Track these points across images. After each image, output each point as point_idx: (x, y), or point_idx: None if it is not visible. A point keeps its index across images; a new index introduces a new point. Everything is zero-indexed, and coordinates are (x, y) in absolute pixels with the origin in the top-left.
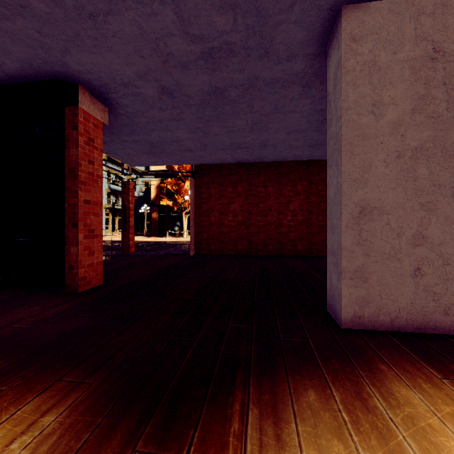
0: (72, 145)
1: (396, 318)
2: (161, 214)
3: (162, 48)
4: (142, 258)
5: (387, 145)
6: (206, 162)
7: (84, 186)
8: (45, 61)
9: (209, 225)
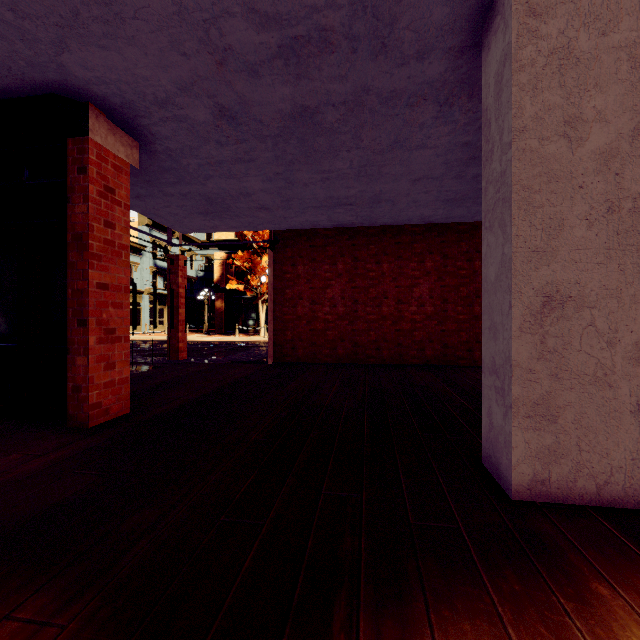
0: (79, 197)
1: (605, 485)
2: (228, 302)
3: (215, 39)
4: (195, 369)
5: (591, 191)
6: (291, 226)
7: (97, 262)
8: (30, 63)
9: (296, 319)
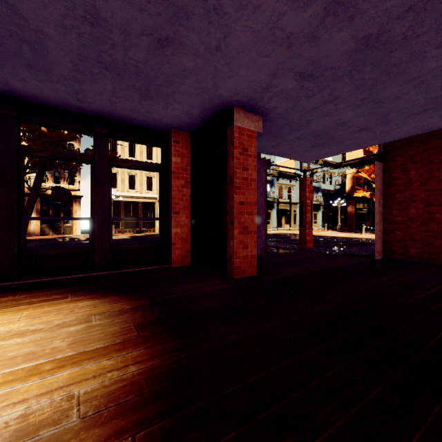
0: (231, 158)
1: None
2: (357, 207)
3: (280, 35)
4: (312, 255)
5: None
6: (397, 137)
7: (238, 190)
8: (209, 100)
9: (406, 220)
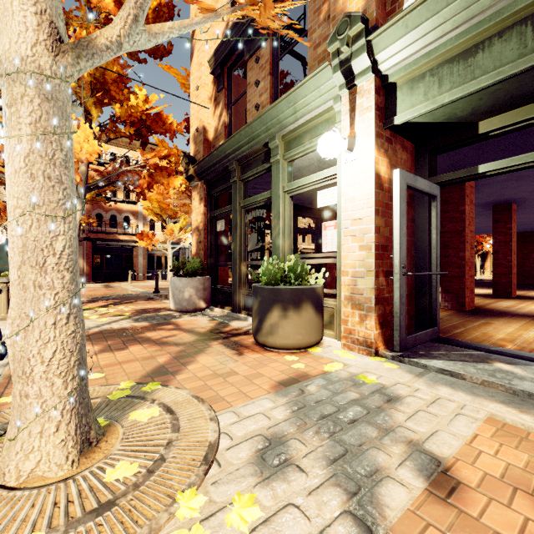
0: None
1: None
2: None
3: None
4: None
5: None
6: None
7: None
8: None
9: None
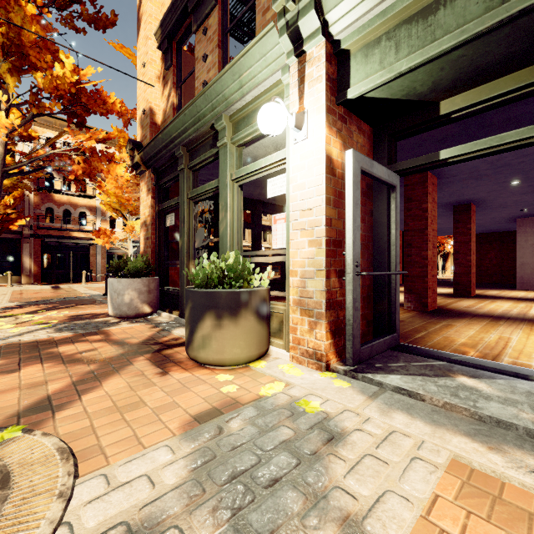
0: None
1: (531, 287)
2: None
3: None
4: None
5: (529, 249)
6: None
7: None
8: None
9: None
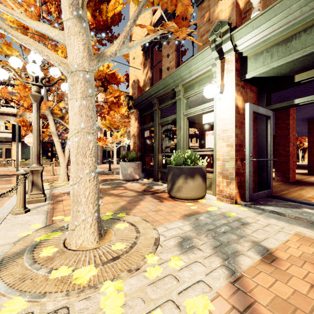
0: None
1: None
2: None
3: None
4: None
5: None
6: None
7: None
8: None
9: None
